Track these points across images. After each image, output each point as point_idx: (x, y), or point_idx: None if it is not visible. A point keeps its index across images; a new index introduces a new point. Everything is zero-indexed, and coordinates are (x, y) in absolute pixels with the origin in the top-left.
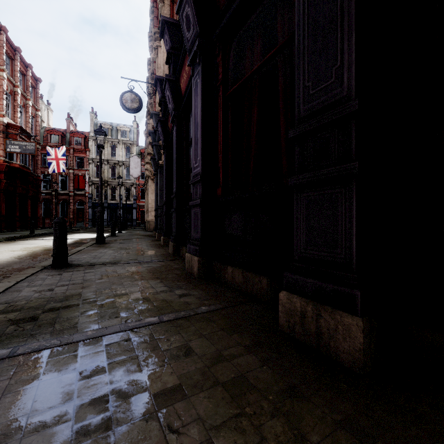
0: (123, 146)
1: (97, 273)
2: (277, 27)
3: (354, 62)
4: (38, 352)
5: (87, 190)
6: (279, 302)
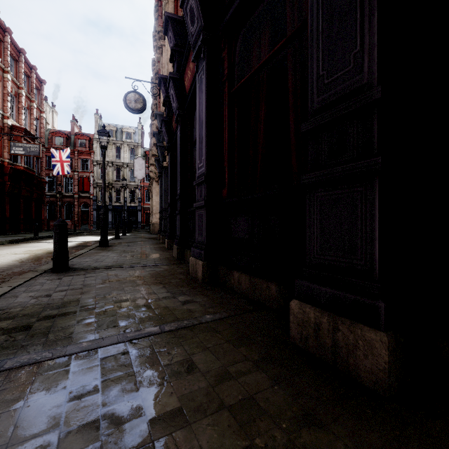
0: (128, 147)
1: (98, 278)
2: (286, 17)
3: (377, 45)
4: (27, 367)
5: (92, 192)
6: (291, 311)
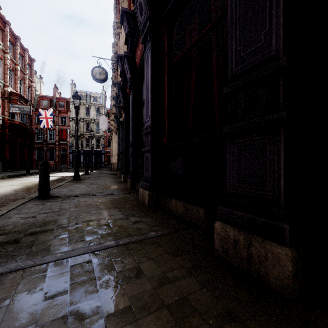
0: (95, 108)
1: (71, 203)
2: (211, 9)
3: (282, 25)
4: (14, 272)
5: (68, 140)
6: (215, 230)
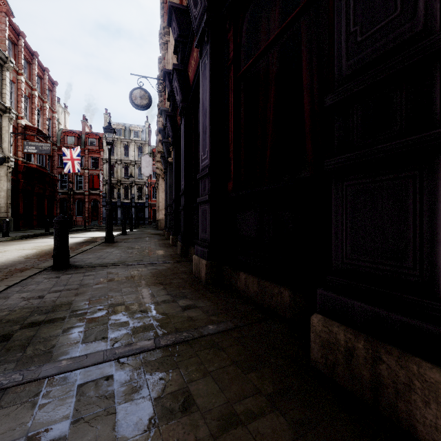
0: (136, 145)
1: (97, 276)
2: None
3: None
4: None
5: (101, 189)
6: (312, 328)
